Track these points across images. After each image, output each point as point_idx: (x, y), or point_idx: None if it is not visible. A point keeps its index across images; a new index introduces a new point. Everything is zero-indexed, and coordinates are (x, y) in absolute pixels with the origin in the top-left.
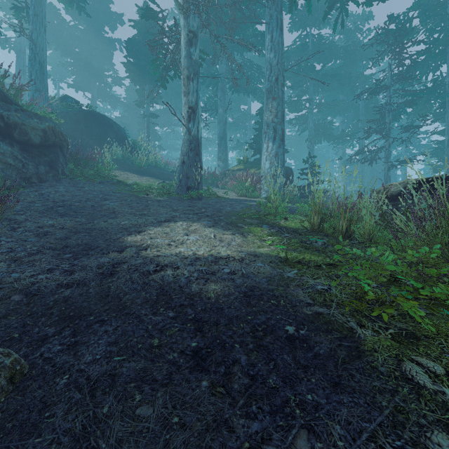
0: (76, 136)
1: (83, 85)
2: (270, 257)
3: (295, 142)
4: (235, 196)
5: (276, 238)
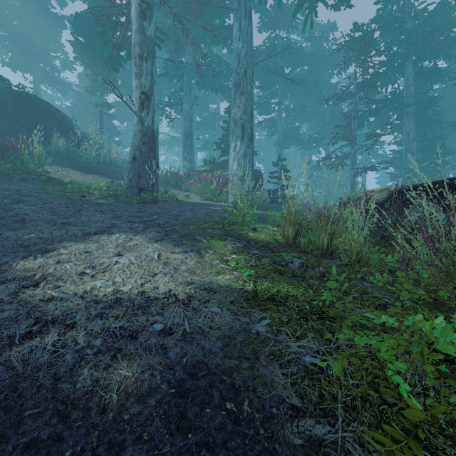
0: (1, 121)
1: (23, 65)
2: (232, 292)
3: (264, 146)
4: (199, 199)
5: (241, 258)
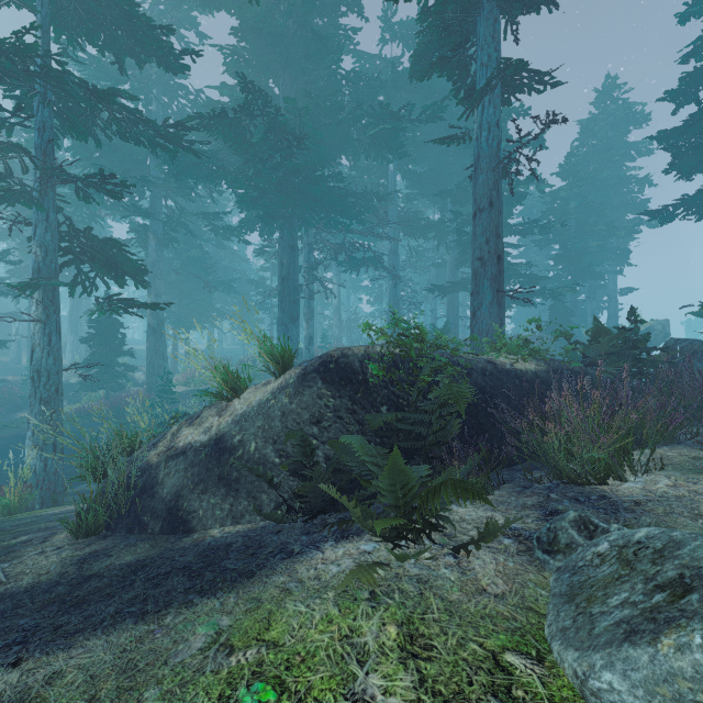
0: None
1: None
2: None
3: None
4: None
5: None
